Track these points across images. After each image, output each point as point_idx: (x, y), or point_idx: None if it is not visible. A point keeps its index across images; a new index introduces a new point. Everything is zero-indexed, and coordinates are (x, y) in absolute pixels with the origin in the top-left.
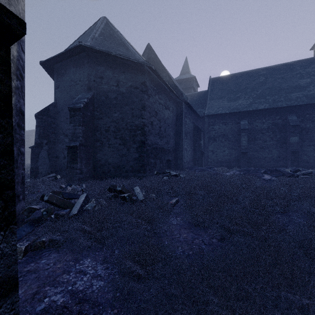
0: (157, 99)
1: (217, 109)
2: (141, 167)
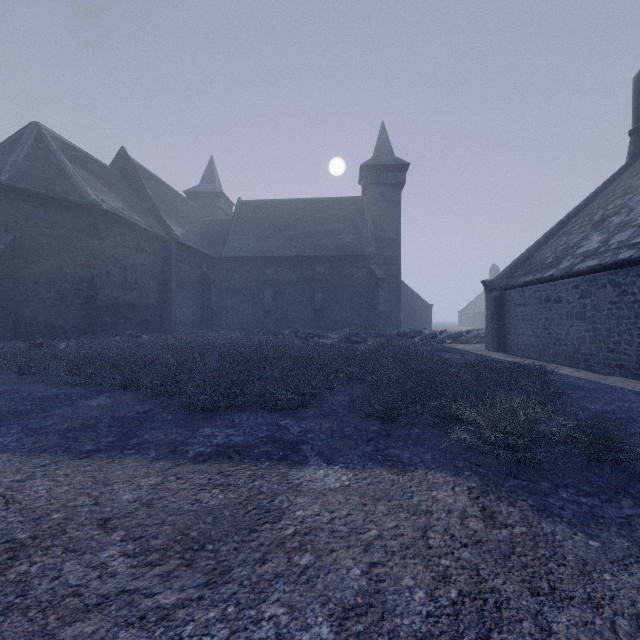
0: (119, 242)
1: (239, 249)
2: (89, 328)
